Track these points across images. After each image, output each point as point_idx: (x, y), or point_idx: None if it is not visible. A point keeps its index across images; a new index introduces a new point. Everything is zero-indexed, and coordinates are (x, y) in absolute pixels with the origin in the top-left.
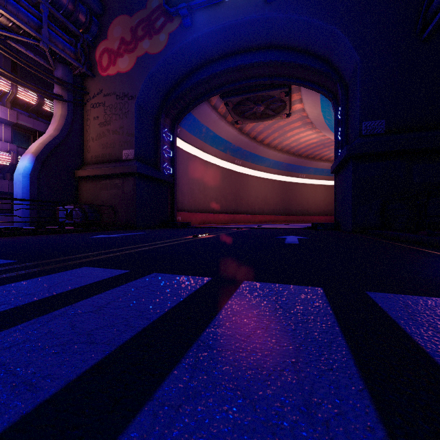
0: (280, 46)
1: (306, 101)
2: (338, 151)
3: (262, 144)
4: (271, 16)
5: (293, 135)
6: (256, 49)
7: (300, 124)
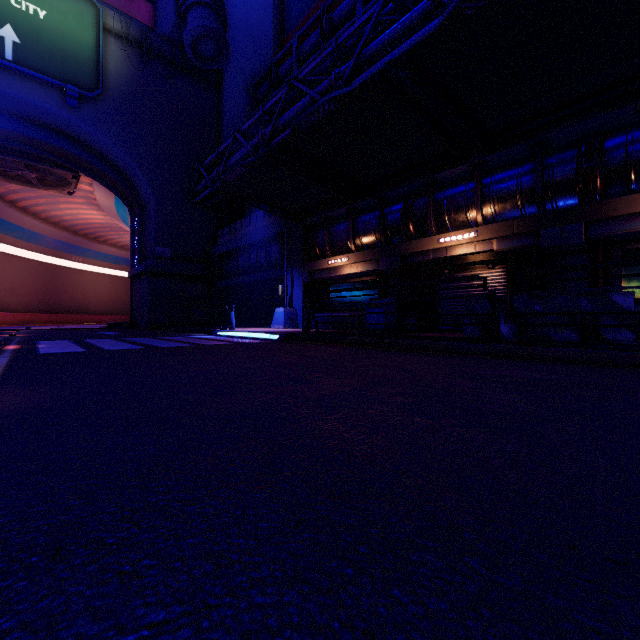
0: (75, 139)
1: (99, 190)
2: (135, 257)
3: (13, 206)
4: (71, 119)
5: (70, 208)
6: (42, 125)
7: (83, 201)
